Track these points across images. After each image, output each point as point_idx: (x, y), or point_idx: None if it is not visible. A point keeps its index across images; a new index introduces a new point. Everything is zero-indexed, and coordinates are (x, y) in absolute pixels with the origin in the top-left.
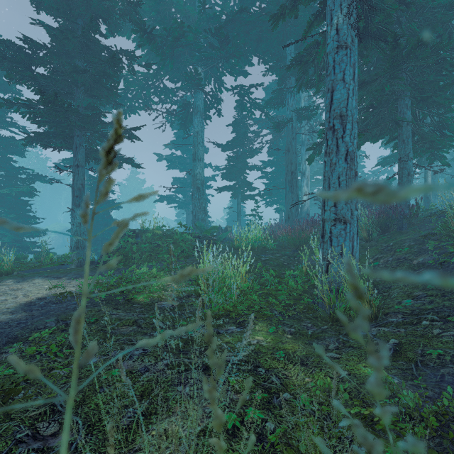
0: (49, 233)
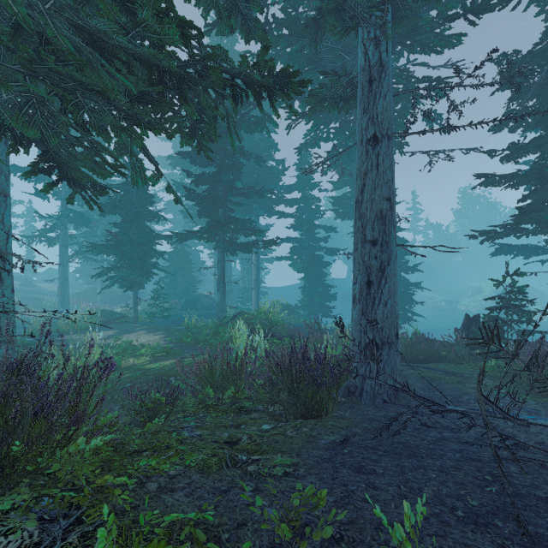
0: (482, 290)
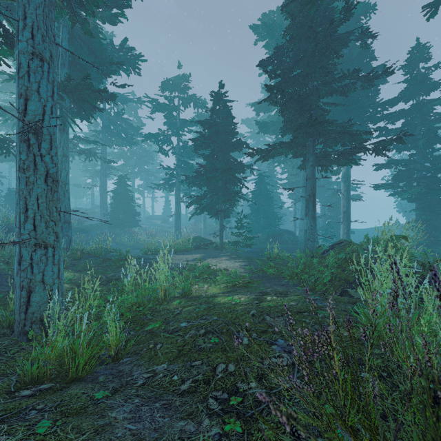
0: None
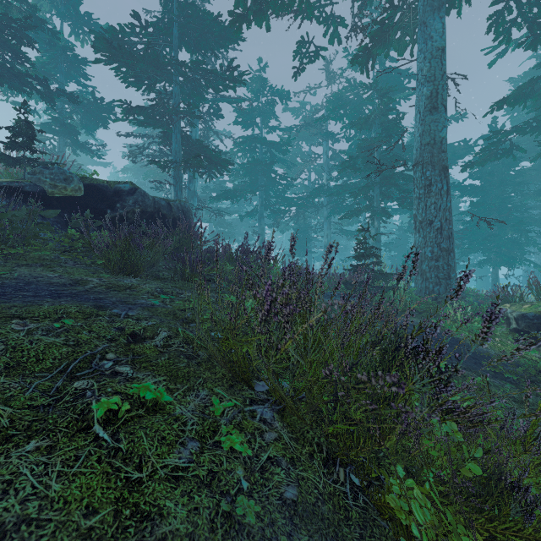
0: None
